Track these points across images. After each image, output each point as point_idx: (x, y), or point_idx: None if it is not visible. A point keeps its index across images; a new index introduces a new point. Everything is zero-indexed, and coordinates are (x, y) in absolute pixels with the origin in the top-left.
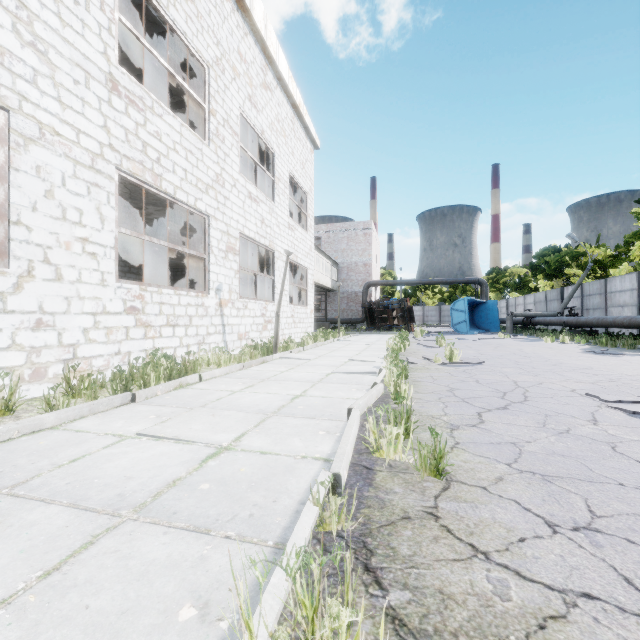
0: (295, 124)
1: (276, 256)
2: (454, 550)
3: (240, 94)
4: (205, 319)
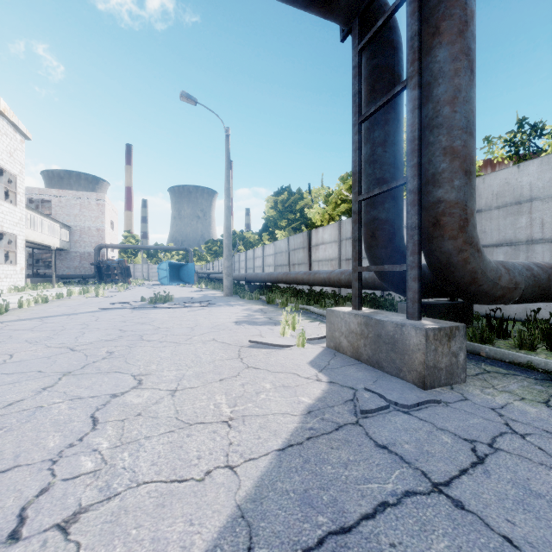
0: (0, 123)
1: None
2: None
3: None
4: None
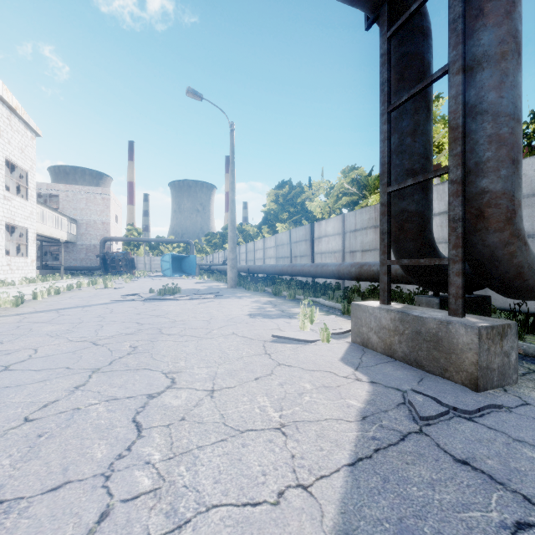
0: (12, 120)
1: None
2: (3, 311)
3: None
4: None
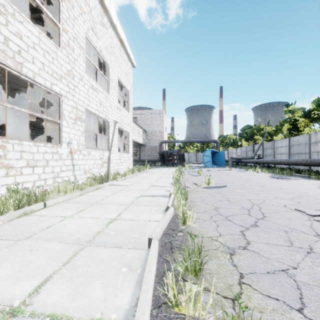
0: (121, 51)
1: (109, 124)
2: None
3: (85, 24)
4: (59, 161)
